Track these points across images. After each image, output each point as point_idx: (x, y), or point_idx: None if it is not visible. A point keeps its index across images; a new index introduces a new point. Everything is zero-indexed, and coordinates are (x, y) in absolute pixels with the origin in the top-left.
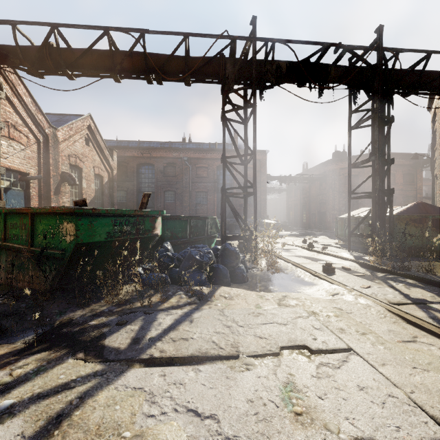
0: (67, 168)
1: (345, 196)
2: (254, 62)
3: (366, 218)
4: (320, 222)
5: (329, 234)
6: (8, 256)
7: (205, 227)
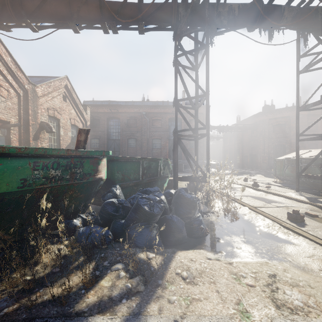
0: (46, 118)
1: (273, 141)
2: (206, 2)
3: (310, 160)
4: (251, 163)
5: (263, 173)
6: None
7: (158, 168)
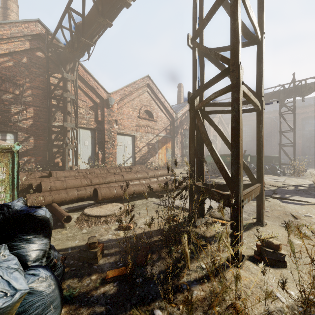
0: (212, 137)
1: None
2: (293, 91)
3: None
4: None
5: None
6: (212, 165)
7: (271, 160)
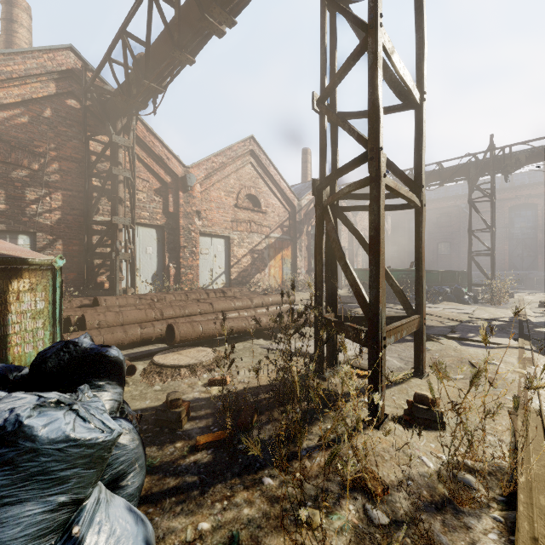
0: None
1: None
2: (491, 166)
3: None
4: None
5: None
6: None
7: (455, 277)
